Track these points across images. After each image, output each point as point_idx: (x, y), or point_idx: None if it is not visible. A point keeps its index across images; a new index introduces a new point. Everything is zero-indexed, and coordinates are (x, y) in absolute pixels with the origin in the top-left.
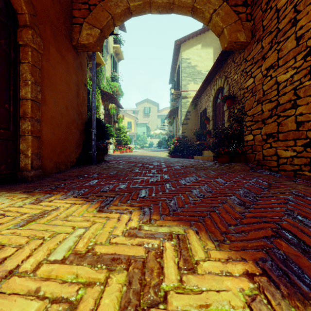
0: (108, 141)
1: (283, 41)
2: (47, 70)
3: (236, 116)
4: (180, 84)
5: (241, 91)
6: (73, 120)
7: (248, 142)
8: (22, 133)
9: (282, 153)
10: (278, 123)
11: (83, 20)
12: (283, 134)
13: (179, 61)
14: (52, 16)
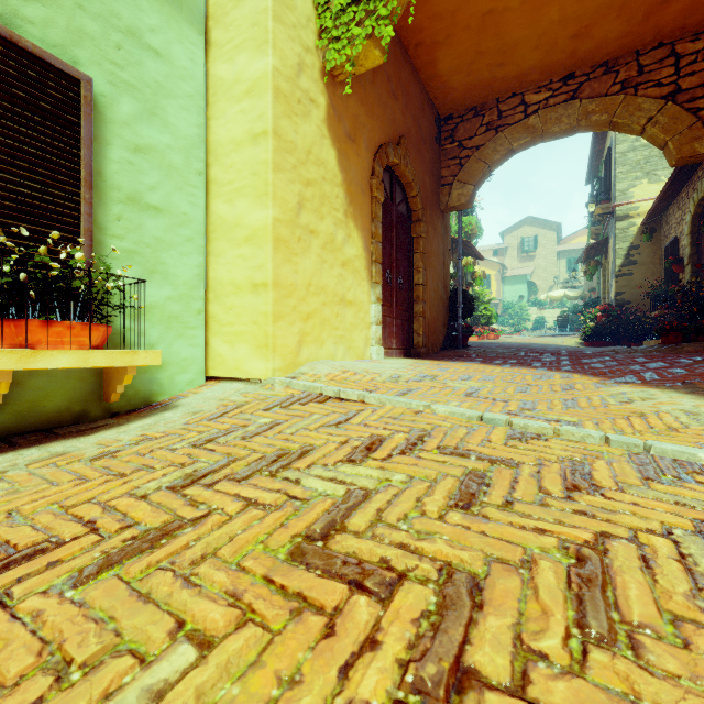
0: None
1: None
2: (427, 251)
3: None
4: (612, 189)
5: None
6: (441, 297)
7: None
8: (415, 315)
9: None
10: None
11: (453, 179)
12: None
13: (610, 139)
14: (429, 195)
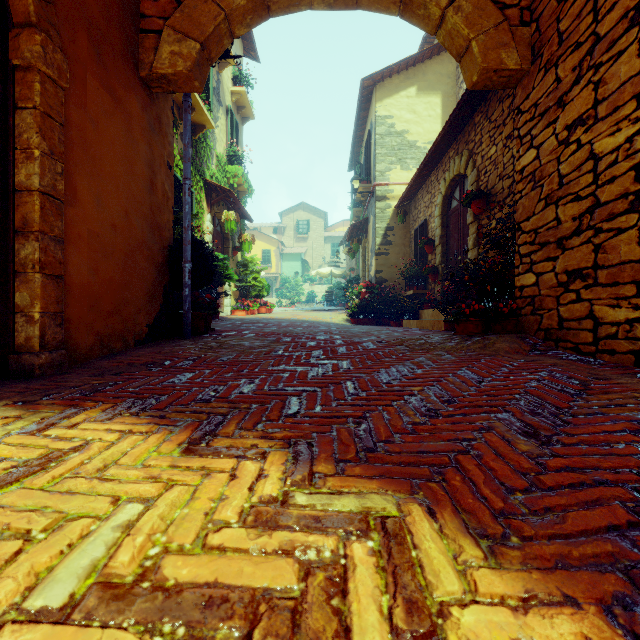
0: (220, 290)
1: (608, 61)
2: (80, 129)
3: (495, 234)
4: (372, 170)
5: (505, 182)
6: (142, 242)
7: (524, 289)
8: (20, 267)
9: (606, 314)
10: (596, 245)
11: (164, 23)
12: (607, 270)
13: (370, 123)
14: (91, 9)
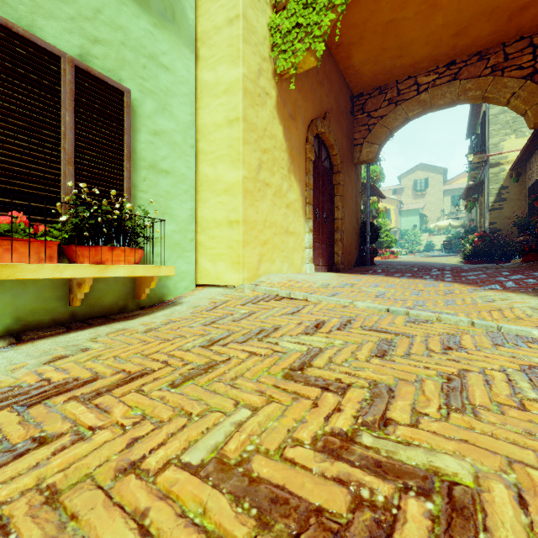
0: None
1: None
2: (344, 194)
3: None
4: (486, 143)
5: None
6: (354, 227)
7: None
8: (335, 241)
9: None
10: None
11: (363, 140)
12: None
13: (485, 104)
14: (346, 153)
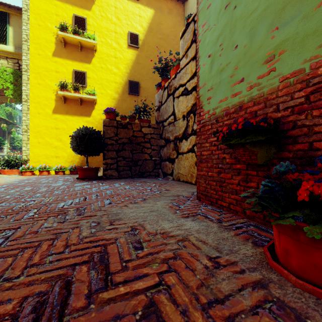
0: (2, 146)
1: None
2: None
3: None
4: None
5: None
6: None
7: None
8: None
9: None
10: None
11: None
12: None
13: None
14: None
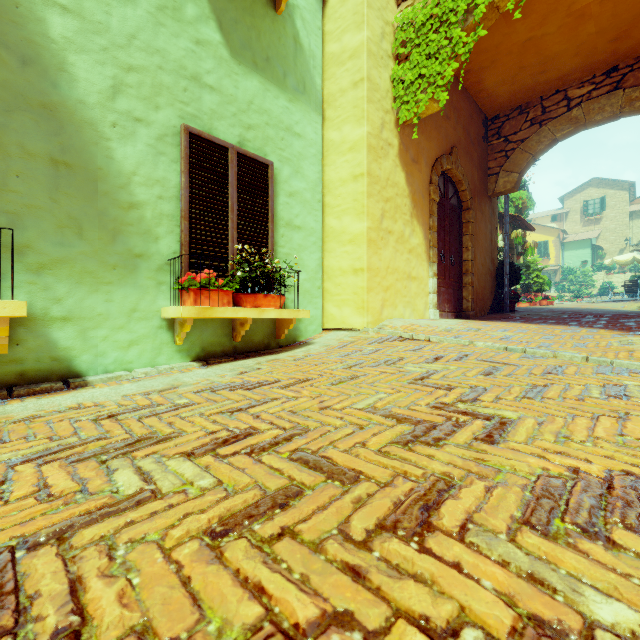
0: None
1: None
2: (475, 233)
3: None
4: None
5: None
6: (488, 269)
7: None
8: (464, 285)
9: None
10: None
11: (499, 169)
12: None
13: None
14: (477, 186)
